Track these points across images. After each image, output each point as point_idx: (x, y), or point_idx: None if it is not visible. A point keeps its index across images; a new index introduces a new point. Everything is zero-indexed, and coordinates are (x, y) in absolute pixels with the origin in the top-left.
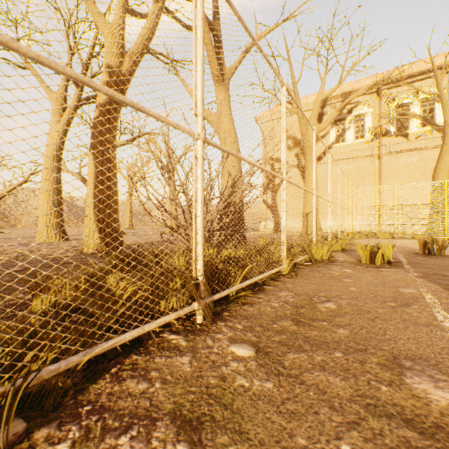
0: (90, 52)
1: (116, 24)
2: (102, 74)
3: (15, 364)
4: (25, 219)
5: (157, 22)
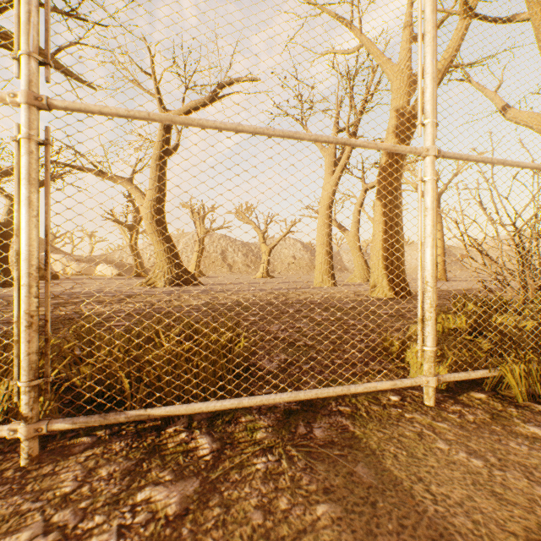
0: (365, 100)
1: (403, 62)
2: (390, 120)
3: (502, 358)
4: (279, 266)
5: (462, 39)
